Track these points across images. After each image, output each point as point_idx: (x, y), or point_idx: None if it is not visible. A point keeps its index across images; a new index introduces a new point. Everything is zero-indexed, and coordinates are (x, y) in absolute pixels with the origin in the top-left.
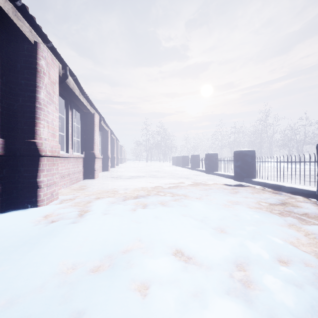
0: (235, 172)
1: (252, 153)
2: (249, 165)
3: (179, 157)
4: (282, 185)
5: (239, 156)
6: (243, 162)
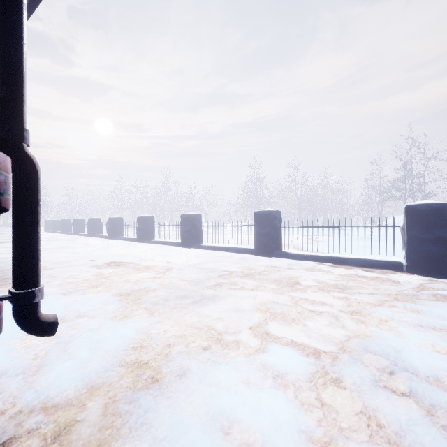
0: (109, 233)
1: (121, 219)
2: (118, 227)
3: (57, 221)
4: (130, 237)
5: (111, 221)
6: (114, 225)
